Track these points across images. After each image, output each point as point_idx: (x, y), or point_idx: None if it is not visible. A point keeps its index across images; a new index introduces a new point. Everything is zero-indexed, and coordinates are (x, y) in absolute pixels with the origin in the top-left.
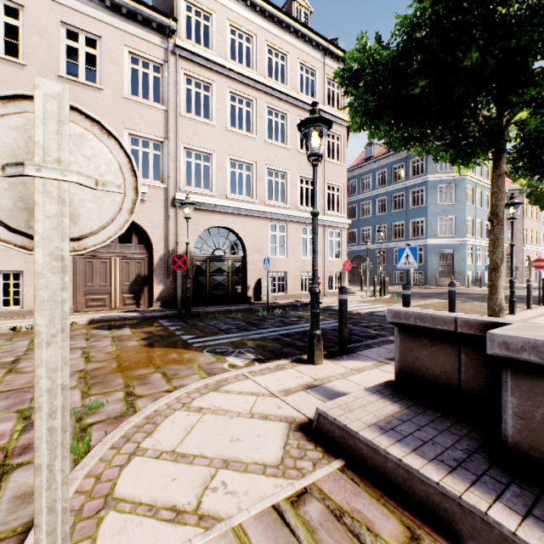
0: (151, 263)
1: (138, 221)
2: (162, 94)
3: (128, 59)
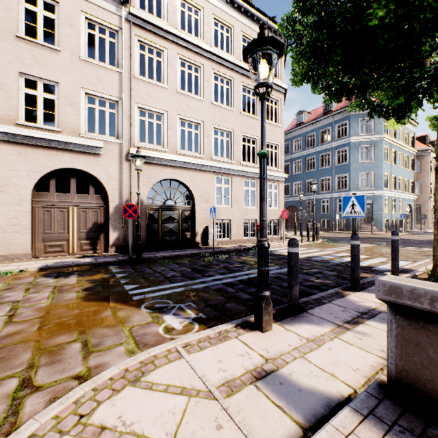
0: (107, 211)
1: (95, 173)
2: (117, 58)
3: (85, 24)
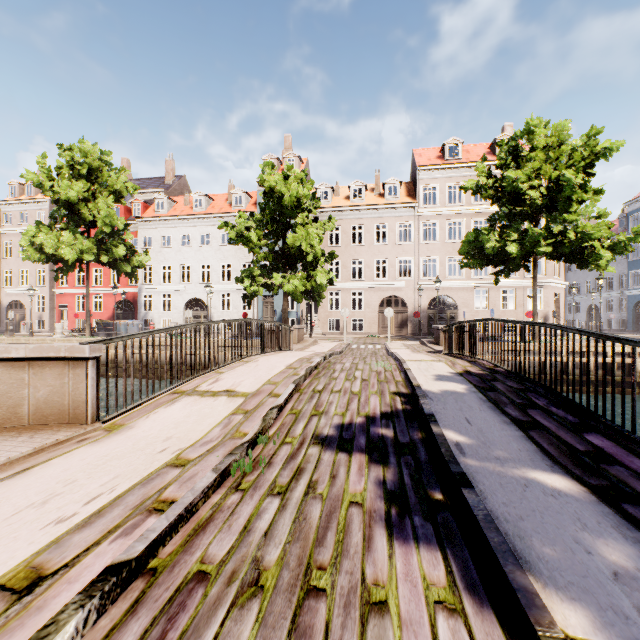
0: (407, 315)
1: (401, 297)
2: (412, 237)
3: (397, 227)
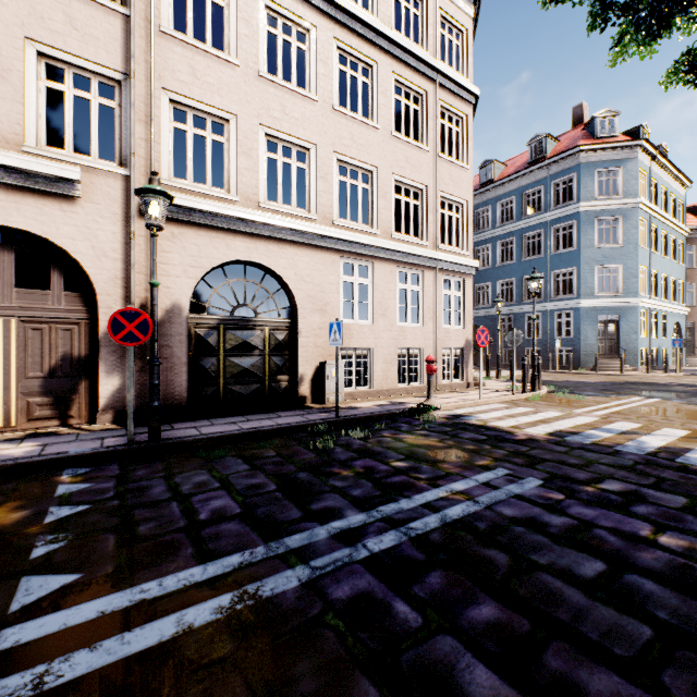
0: (96, 330)
1: (61, 241)
2: None
3: None
